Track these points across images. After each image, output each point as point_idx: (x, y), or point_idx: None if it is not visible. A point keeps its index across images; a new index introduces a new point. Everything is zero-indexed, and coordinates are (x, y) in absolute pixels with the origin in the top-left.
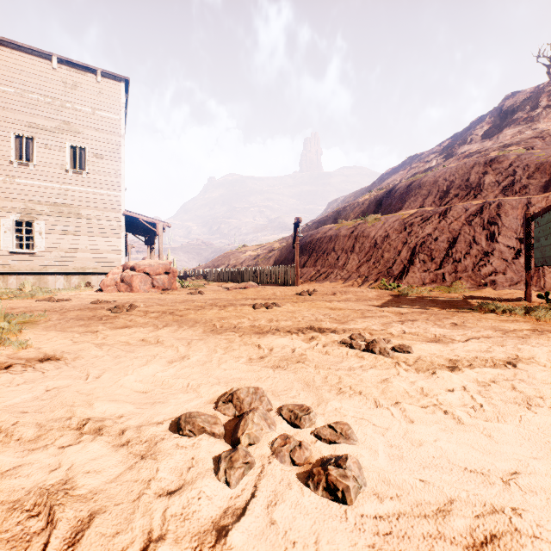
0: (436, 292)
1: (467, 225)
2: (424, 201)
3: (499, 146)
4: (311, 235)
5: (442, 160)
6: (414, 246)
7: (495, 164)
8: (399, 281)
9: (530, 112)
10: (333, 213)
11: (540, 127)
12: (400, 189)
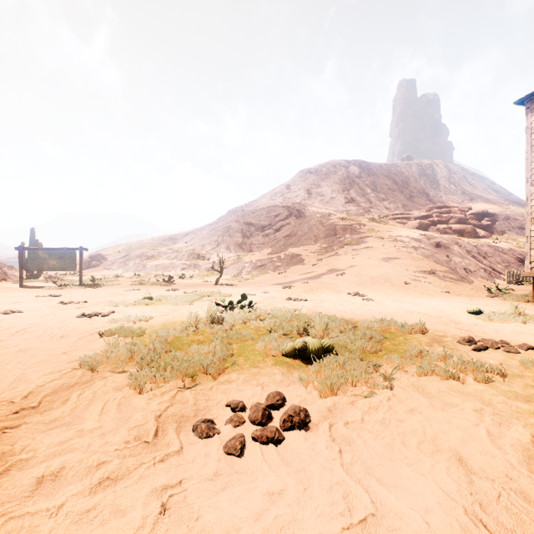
0: None
1: None
2: None
3: None
4: None
5: None
6: None
7: None
8: None
9: None
10: None
11: None
12: None
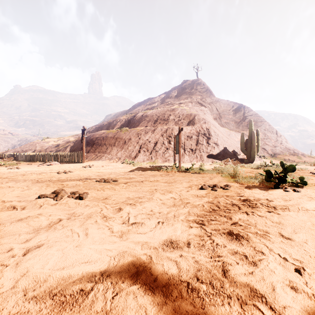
0: (148, 164)
1: (161, 136)
2: (147, 123)
3: (178, 103)
4: (93, 135)
5: (160, 103)
6: (141, 144)
7: (174, 111)
8: (134, 160)
9: (191, 90)
10: (107, 123)
11: (193, 98)
12: (139, 116)
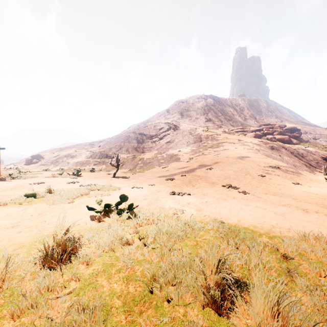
0: None
1: None
2: None
3: None
4: None
5: None
6: None
7: None
8: None
9: None
10: None
11: None
12: None
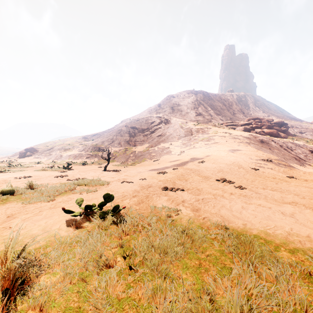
0: None
1: None
2: None
3: None
4: None
5: None
6: None
7: None
8: None
9: None
10: None
11: None
12: None
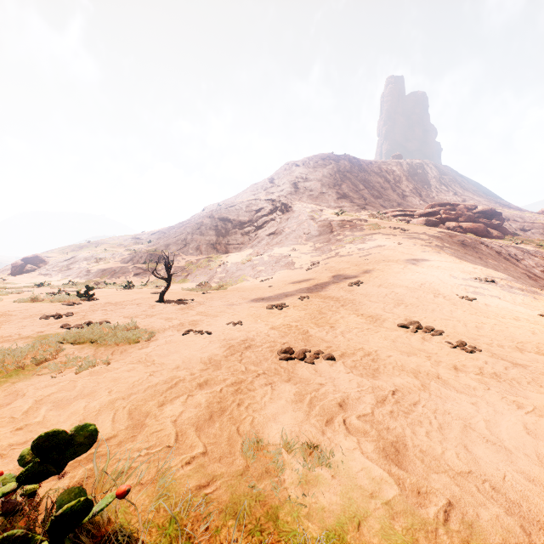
0: None
1: None
2: None
3: None
4: None
5: None
6: None
7: None
8: None
9: None
10: None
11: None
12: None
